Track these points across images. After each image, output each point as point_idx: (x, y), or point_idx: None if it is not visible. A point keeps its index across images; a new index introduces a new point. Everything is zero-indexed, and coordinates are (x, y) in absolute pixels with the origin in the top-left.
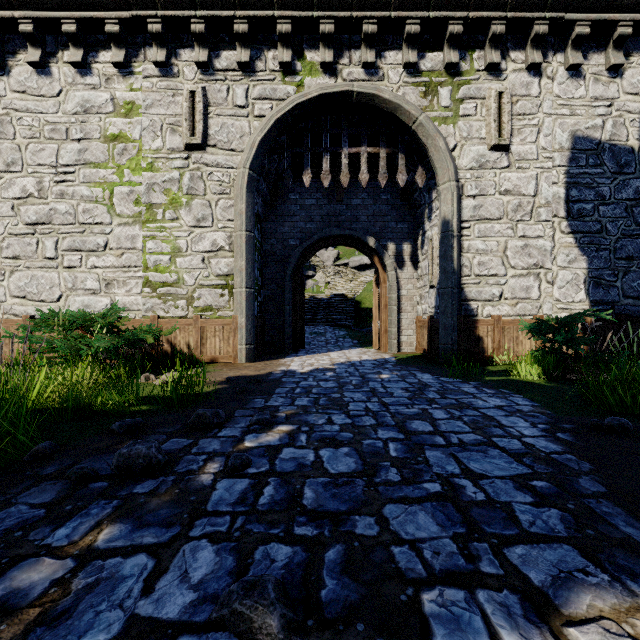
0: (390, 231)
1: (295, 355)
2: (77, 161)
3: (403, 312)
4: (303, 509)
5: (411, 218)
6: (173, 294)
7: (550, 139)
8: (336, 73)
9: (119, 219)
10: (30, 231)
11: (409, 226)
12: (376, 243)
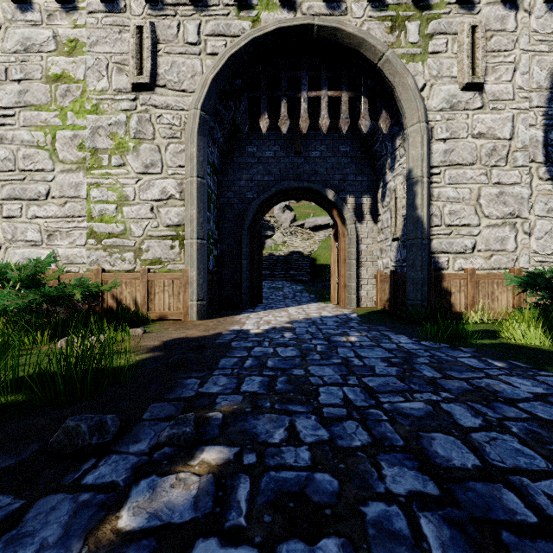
0: (349, 184)
1: (252, 311)
2: (17, 103)
3: (362, 266)
4: None
5: (371, 171)
6: (119, 246)
7: (527, 77)
8: (295, 7)
9: (62, 165)
10: None
11: (369, 179)
12: (335, 196)
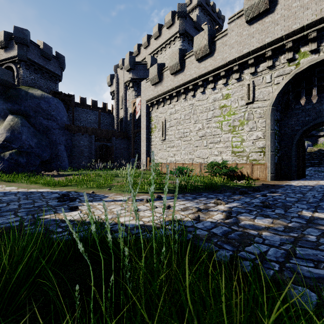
0: None
1: (297, 180)
2: (212, 116)
3: None
4: (277, 201)
5: None
6: (241, 155)
7: None
8: (319, 51)
9: (224, 132)
10: (200, 139)
11: None
12: None
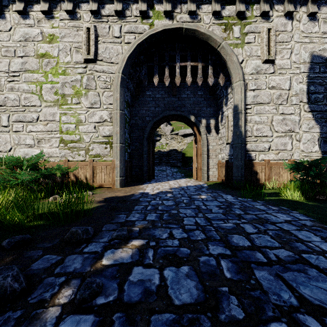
0: (203, 112)
1: (149, 183)
2: (21, 69)
3: (210, 158)
4: None
5: (215, 105)
6: (77, 147)
7: (298, 56)
8: (173, 17)
9: (45, 103)
10: None
11: (214, 109)
12: (195, 119)
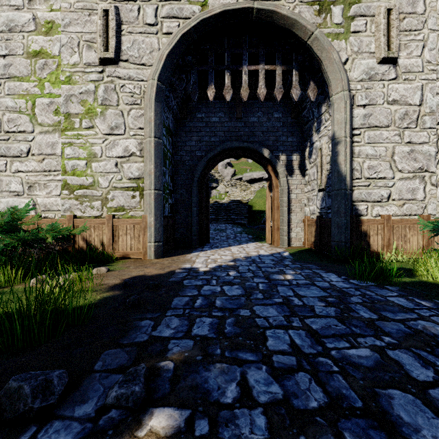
0: (281, 144)
1: (201, 250)
2: (2, 75)
3: (292, 213)
4: None
5: (299, 133)
6: (89, 196)
7: (434, 53)
8: None
9: (40, 128)
10: None
11: (298, 140)
12: (270, 154)
